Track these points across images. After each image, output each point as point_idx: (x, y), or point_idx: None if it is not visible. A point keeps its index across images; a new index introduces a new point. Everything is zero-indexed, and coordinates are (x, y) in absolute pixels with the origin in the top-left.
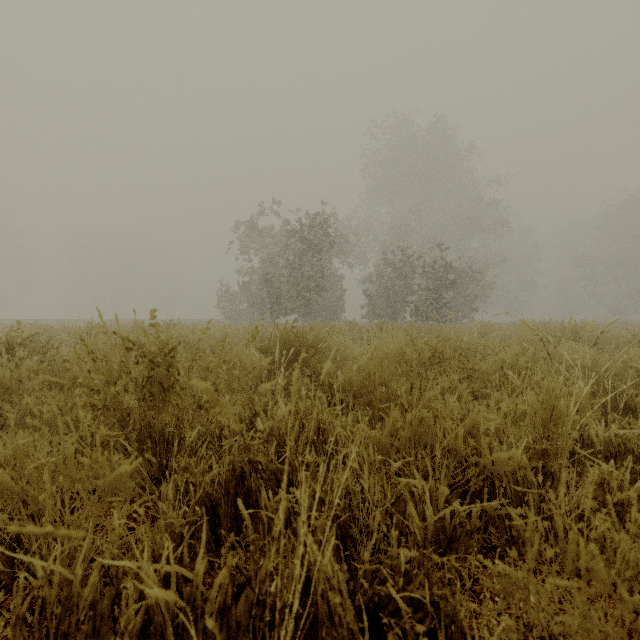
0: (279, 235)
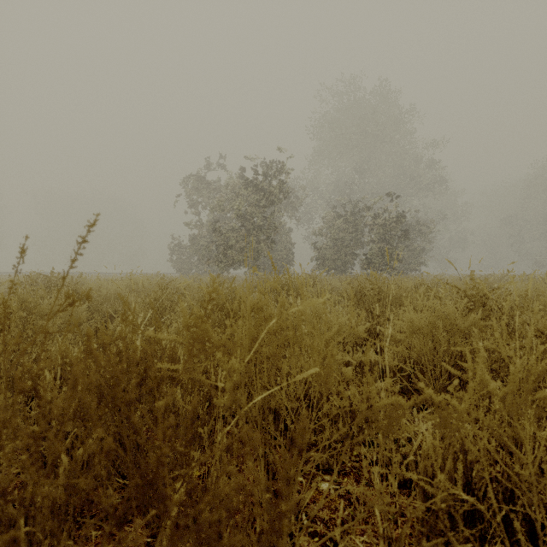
0: (227, 185)
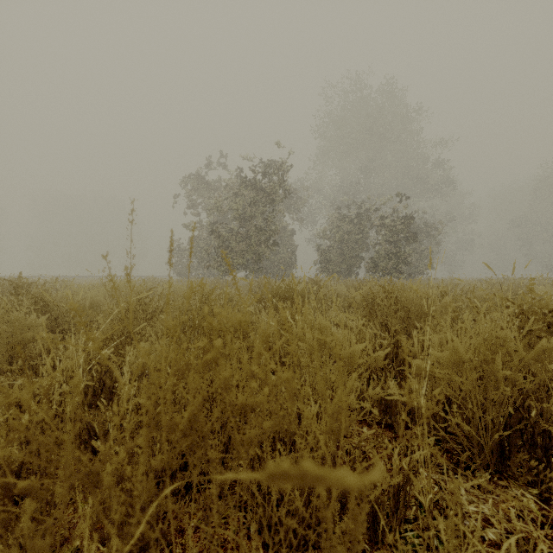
0: (227, 185)
